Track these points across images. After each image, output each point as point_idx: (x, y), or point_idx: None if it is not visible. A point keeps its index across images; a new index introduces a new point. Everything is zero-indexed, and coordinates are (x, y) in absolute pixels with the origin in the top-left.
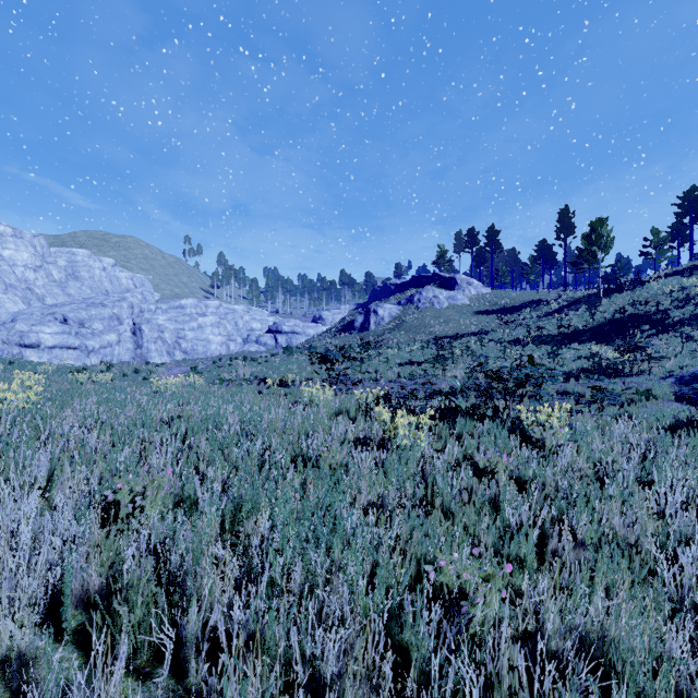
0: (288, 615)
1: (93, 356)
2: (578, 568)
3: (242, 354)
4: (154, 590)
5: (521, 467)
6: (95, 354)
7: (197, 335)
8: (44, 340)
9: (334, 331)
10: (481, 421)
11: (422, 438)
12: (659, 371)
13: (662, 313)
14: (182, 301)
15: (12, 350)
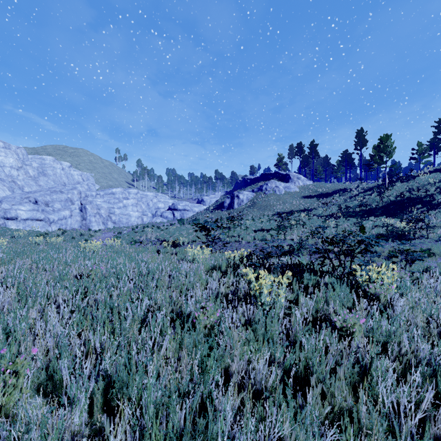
0: None
1: (53, 225)
2: None
3: (151, 224)
4: None
5: (376, 327)
6: (55, 224)
7: (122, 211)
8: (20, 215)
9: (211, 208)
10: (320, 275)
11: (282, 295)
12: (433, 236)
13: (429, 197)
14: (113, 190)
15: None
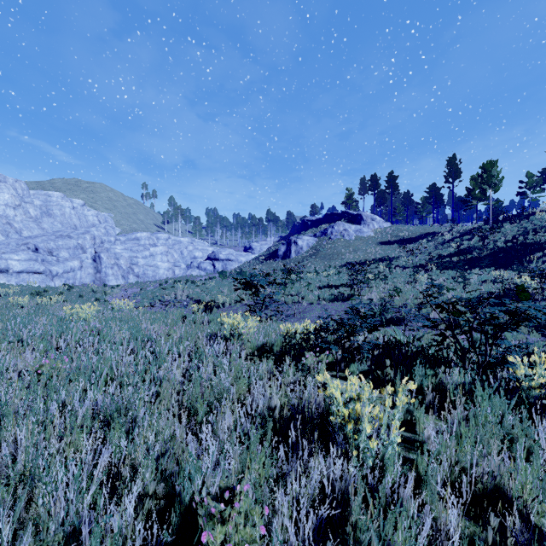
0: None
1: (57, 279)
2: None
3: (185, 278)
4: None
5: None
6: (59, 278)
7: (148, 262)
8: (12, 266)
9: (261, 258)
10: (435, 364)
11: (396, 430)
12: None
13: None
14: (138, 234)
15: None
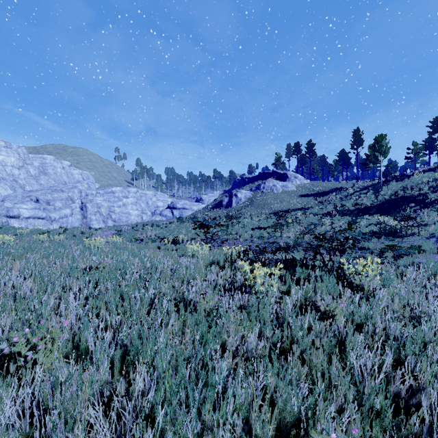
0: None
1: (54, 223)
2: None
3: (151, 222)
4: None
5: (354, 311)
6: (56, 222)
7: (122, 210)
8: (22, 213)
9: (209, 207)
10: (312, 269)
11: (274, 285)
12: (425, 233)
13: (423, 195)
14: (113, 188)
15: (2, 219)
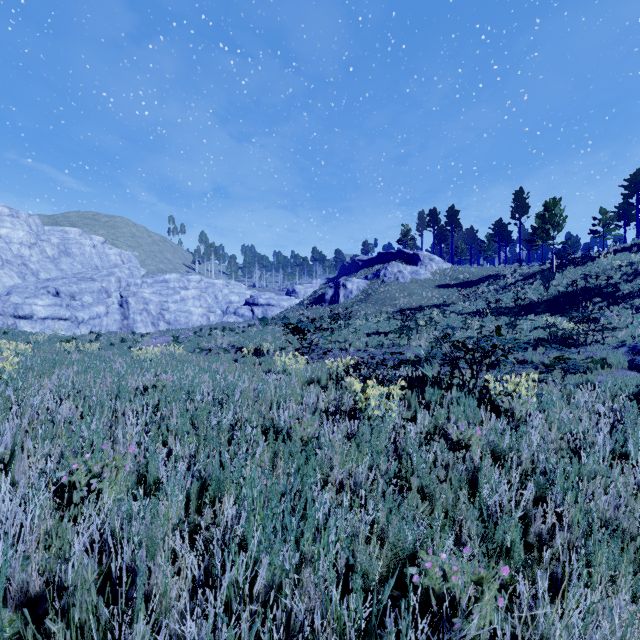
0: (249, 635)
1: (82, 326)
2: (576, 564)
3: (221, 325)
4: (94, 601)
5: (495, 440)
6: (84, 325)
7: (180, 307)
8: (36, 312)
9: (306, 303)
10: (448, 390)
11: (393, 409)
12: (612, 341)
13: (612, 286)
14: (166, 276)
15: (7, 321)
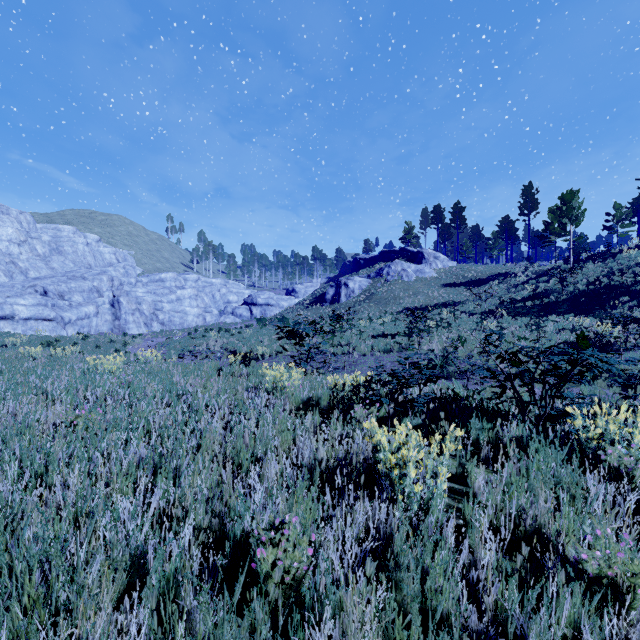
0: None
1: (69, 327)
2: None
3: (218, 326)
4: None
5: None
6: (72, 326)
7: (174, 307)
8: (18, 312)
9: (306, 303)
10: (495, 419)
11: (443, 477)
12: None
13: None
14: (162, 275)
15: None
